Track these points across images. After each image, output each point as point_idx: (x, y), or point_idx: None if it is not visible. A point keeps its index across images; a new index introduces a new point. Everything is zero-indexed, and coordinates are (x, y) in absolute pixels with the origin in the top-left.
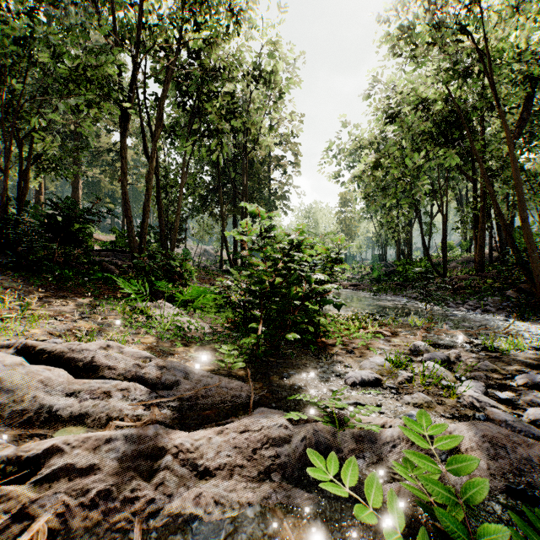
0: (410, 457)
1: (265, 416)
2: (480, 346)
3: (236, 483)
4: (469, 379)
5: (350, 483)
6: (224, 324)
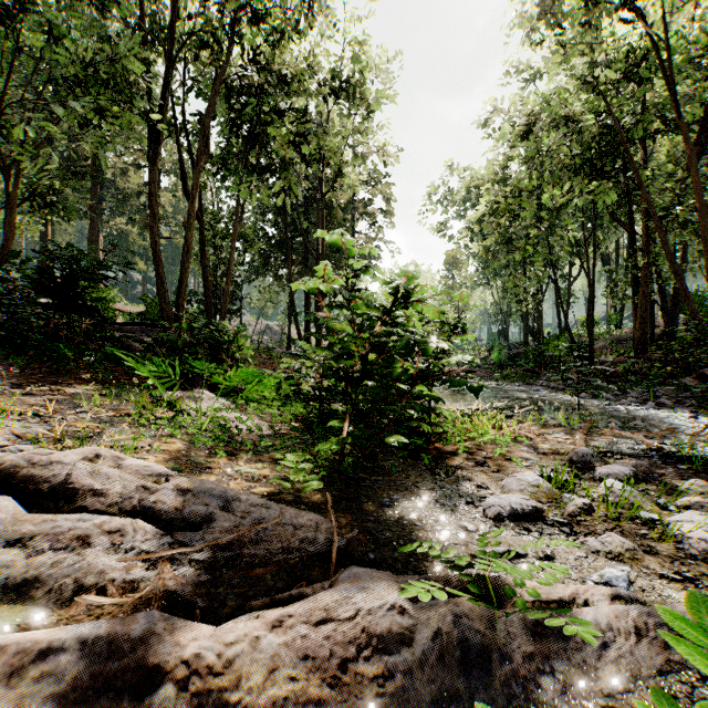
0: None
1: (361, 587)
2: (674, 455)
3: None
4: (680, 508)
5: None
6: (290, 423)
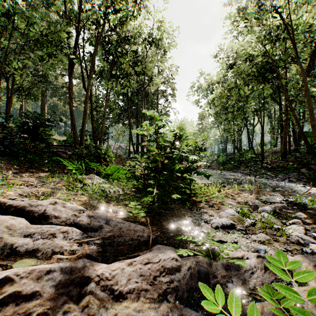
0: (279, 289)
1: (161, 251)
2: (292, 202)
3: (142, 304)
4: (291, 224)
5: (236, 312)
6: (131, 189)
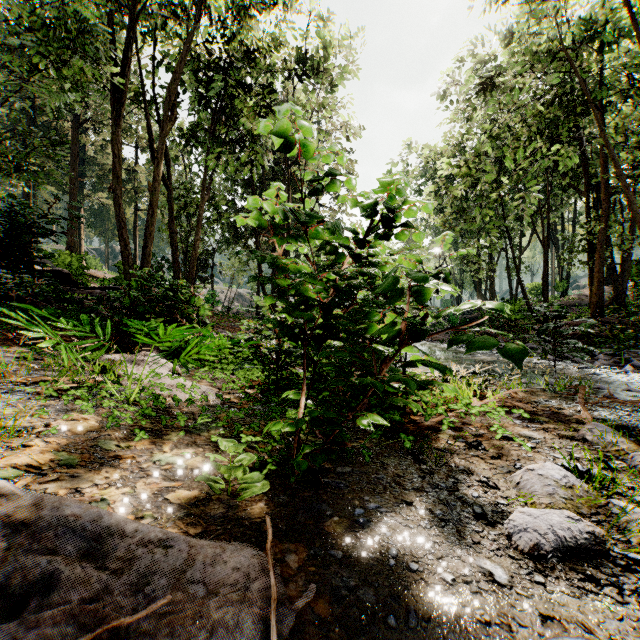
0: None
1: None
2: None
3: None
4: None
5: None
6: (244, 390)
